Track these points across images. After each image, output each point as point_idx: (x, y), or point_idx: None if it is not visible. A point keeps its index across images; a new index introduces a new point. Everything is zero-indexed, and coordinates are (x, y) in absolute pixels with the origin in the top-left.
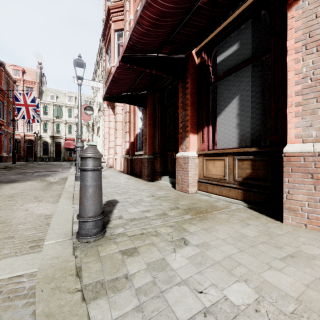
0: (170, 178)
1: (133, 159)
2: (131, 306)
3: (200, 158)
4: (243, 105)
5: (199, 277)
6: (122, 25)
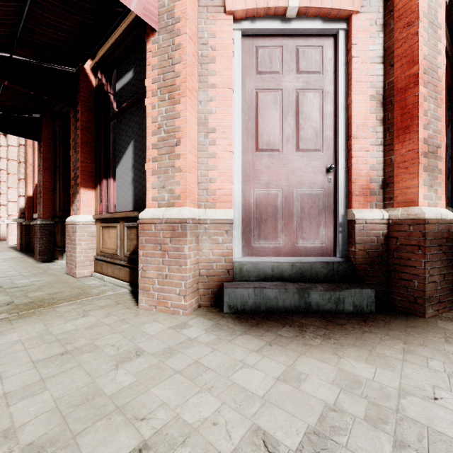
0: None
1: (30, 225)
2: None
3: (98, 224)
4: (137, 154)
5: None
6: None
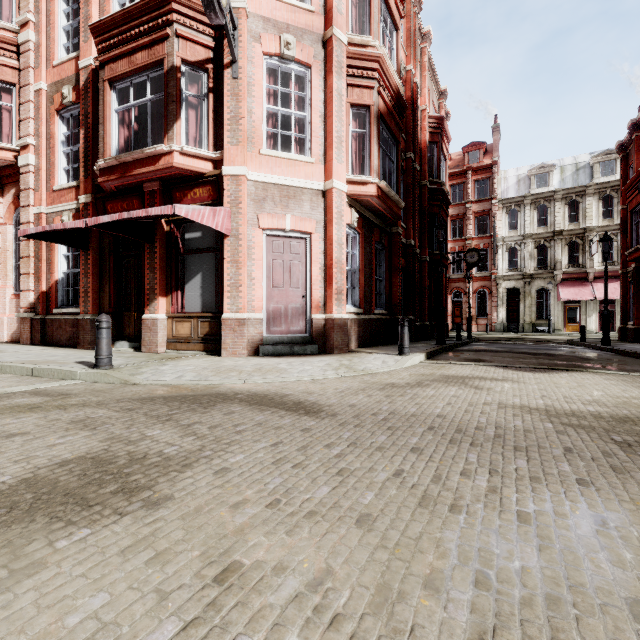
0: (130, 343)
1: (48, 320)
2: (150, 375)
3: (170, 320)
4: (205, 281)
5: (176, 368)
6: (13, 78)
